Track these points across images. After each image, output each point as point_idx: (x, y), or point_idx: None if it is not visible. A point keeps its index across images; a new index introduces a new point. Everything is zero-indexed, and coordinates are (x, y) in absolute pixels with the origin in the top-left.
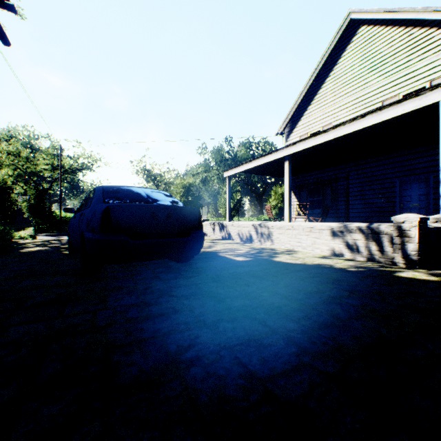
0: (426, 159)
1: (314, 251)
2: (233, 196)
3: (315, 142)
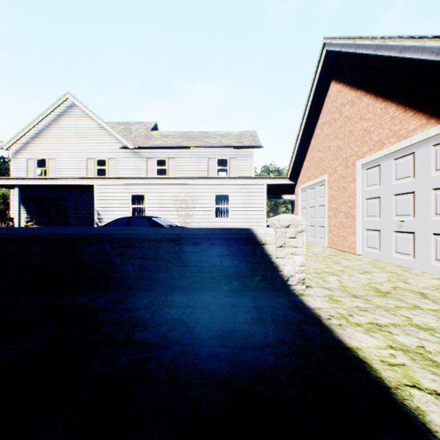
0: None
1: None
2: None
3: (40, 182)
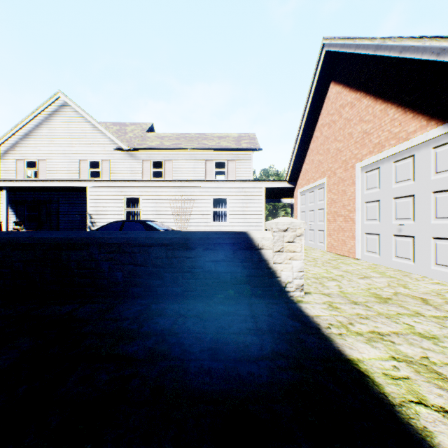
0: None
1: None
2: None
3: (29, 184)
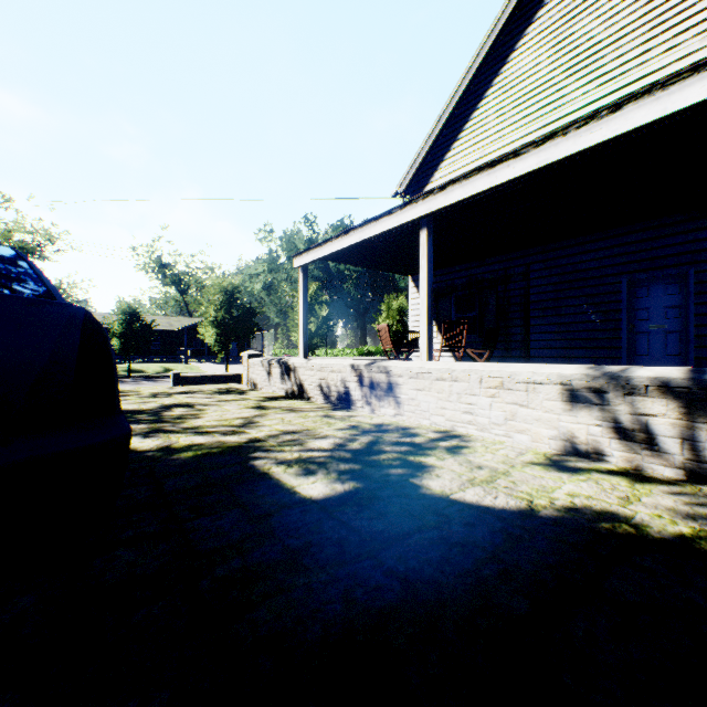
0: (681, 238)
1: (513, 439)
2: (315, 310)
3: (491, 180)
